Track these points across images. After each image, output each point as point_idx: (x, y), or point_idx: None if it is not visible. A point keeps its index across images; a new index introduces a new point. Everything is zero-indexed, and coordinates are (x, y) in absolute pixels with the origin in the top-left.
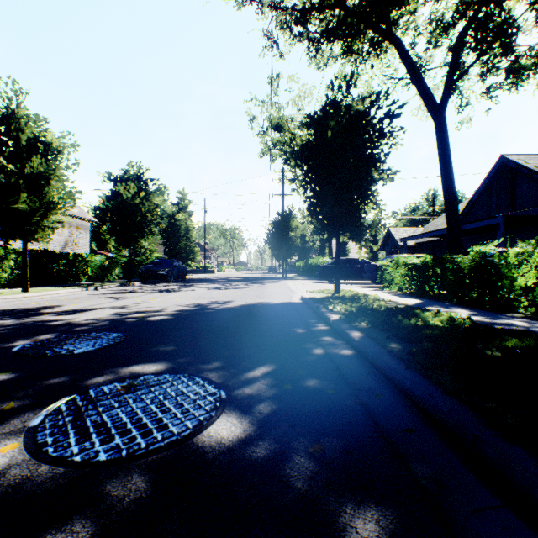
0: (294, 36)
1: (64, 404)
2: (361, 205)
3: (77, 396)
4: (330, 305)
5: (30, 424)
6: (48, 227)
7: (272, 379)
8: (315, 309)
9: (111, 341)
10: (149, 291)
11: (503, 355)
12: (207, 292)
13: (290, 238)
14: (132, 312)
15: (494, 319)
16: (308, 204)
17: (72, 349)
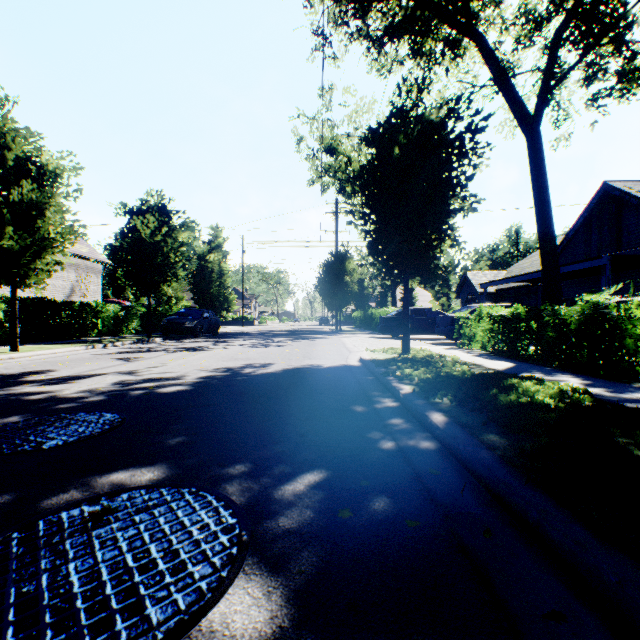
0: (351, 34)
1: None
2: (435, 242)
3: (14, 534)
4: (398, 371)
5: None
6: (42, 270)
7: (322, 498)
8: (379, 376)
9: (99, 427)
10: (170, 349)
11: None
12: (242, 350)
13: (345, 283)
14: (141, 380)
15: (619, 393)
16: (368, 241)
17: (41, 441)
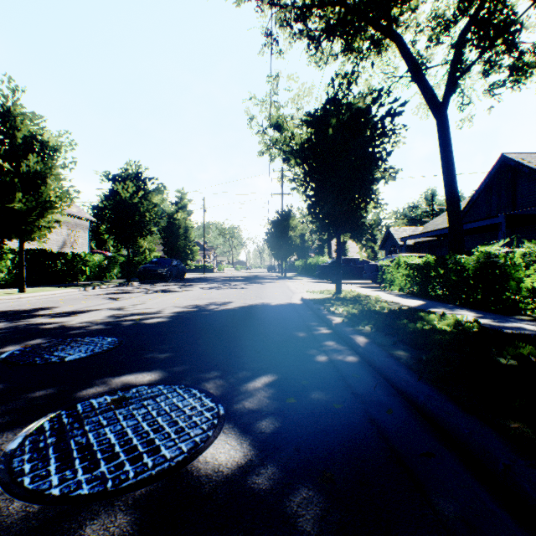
0: (294, 34)
1: (47, 422)
2: (362, 204)
3: (63, 412)
4: (332, 307)
5: (8, 446)
6: (44, 226)
7: (274, 391)
8: (316, 311)
9: (104, 347)
10: (147, 291)
11: (520, 364)
12: (206, 292)
13: (289, 237)
14: (128, 314)
15: (502, 323)
16: (308, 203)
17: (63, 355)
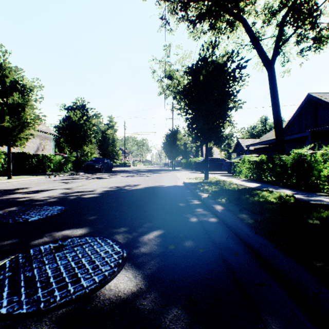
0: (179, 19)
1: (8, 261)
2: (221, 124)
3: (20, 254)
4: (202, 187)
5: None
6: (24, 138)
7: (161, 241)
8: (192, 190)
9: (55, 212)
10: (88, 178)
11: (321, 223)
12: (124, 178)
13: (177, 145)
14: (74, 192)
15: (309, 197)
16: (187, 123)
17: (27, 218)
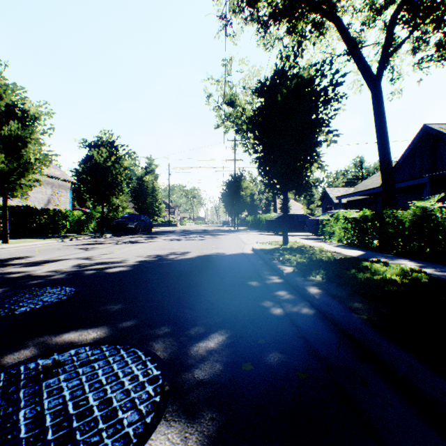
0: (245, 19)
1: None
2: (306, 165)
3: None
4: (281, 256)
5: None
6: (26, 185)
7: (228, 353)
8: (267, 261)
9: (59, 298)
10: (117, 242)
11: None
12: (168, 243)
13: (241, 196)
14: (94, 263)
15: (445, 272)
16: (258, 164)
17: (14, 308)
